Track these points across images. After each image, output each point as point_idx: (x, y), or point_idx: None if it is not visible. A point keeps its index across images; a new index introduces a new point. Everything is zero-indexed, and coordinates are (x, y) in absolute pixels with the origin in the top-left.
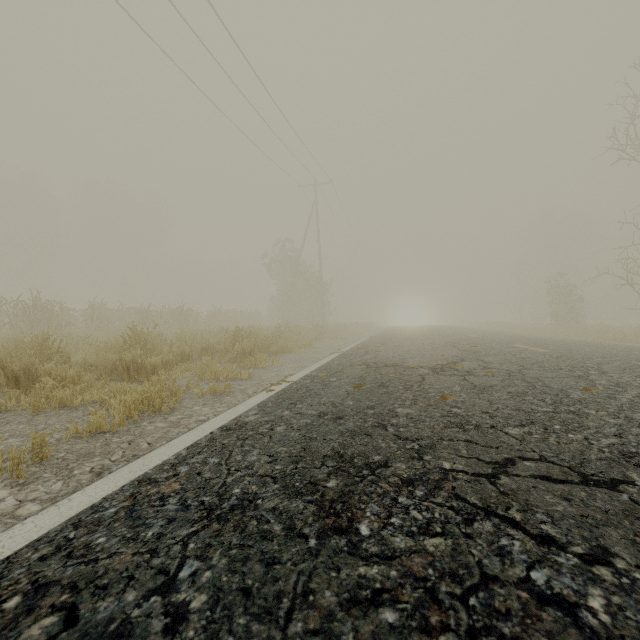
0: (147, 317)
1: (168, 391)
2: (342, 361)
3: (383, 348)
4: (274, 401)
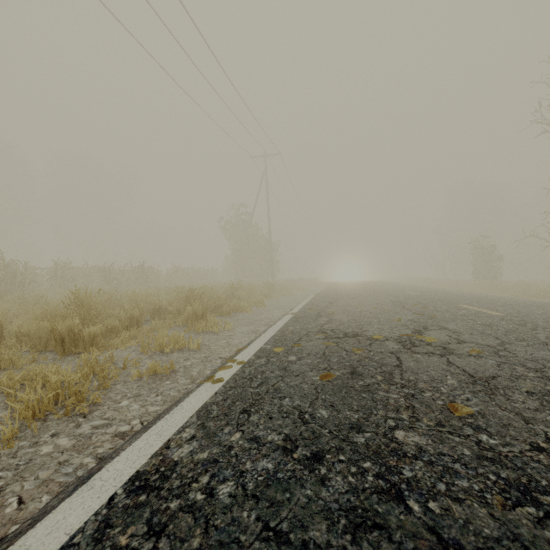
0: (110, 275)
1: (101, 371)
2: (297, 327)
3: (334, 309)
4: (221, 404)
